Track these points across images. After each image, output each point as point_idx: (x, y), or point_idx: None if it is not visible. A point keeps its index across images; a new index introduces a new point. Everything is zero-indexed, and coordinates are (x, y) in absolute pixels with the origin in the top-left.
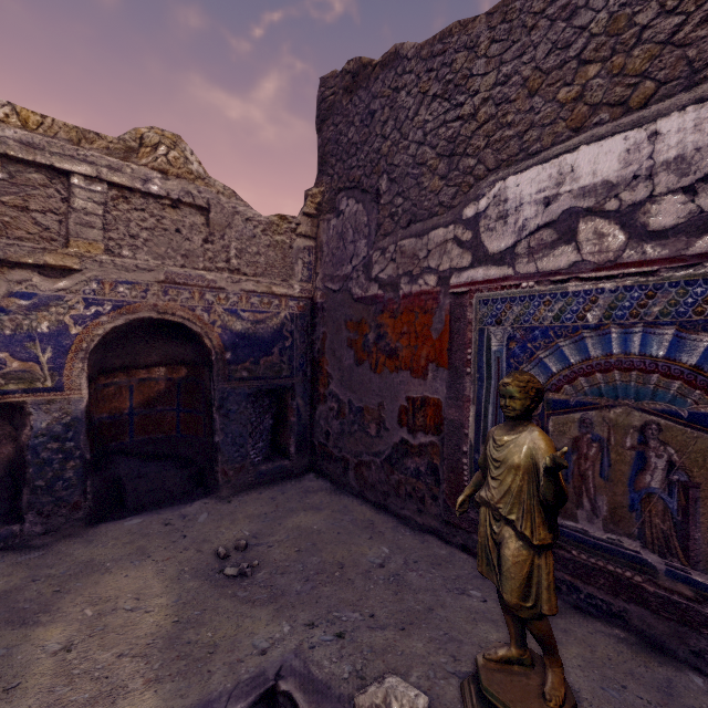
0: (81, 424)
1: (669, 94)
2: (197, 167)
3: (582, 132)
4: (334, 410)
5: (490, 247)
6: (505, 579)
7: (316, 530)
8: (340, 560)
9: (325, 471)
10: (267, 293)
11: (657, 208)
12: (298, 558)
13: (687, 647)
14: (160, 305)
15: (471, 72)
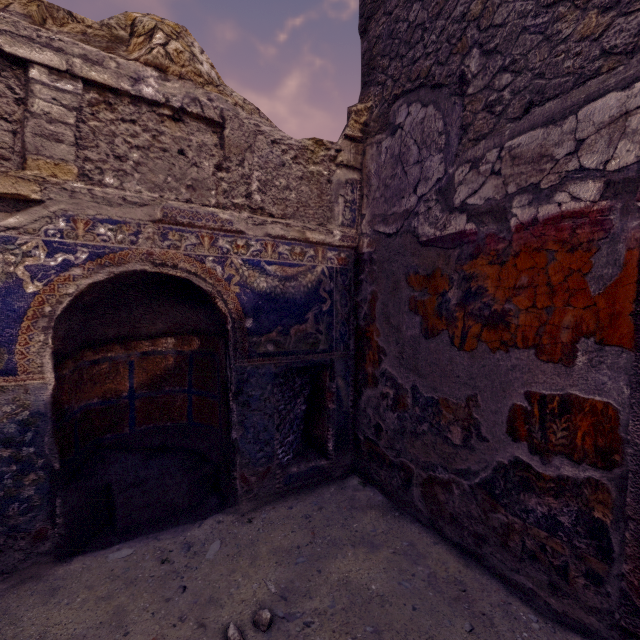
0: (45, 420)
1: None
2: (208, 69)
3: None
4: (389, 398)
5: None
6: None
7: (376, 595)
8: None
9: (374, 477)
10: (299, 240)
11: None
12: None
13: None
14: (157, 254)
15: None
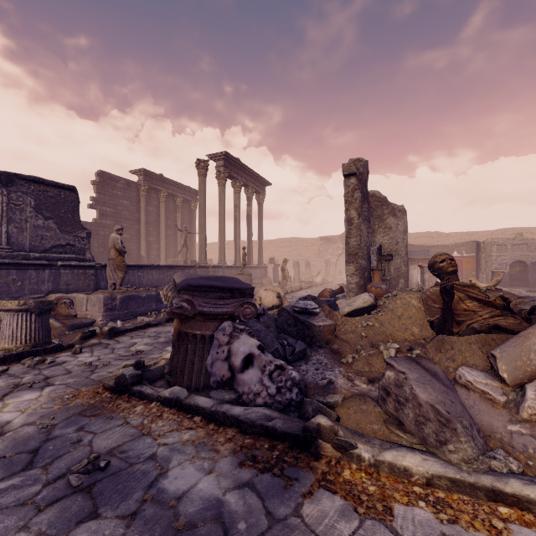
0: (508, 273)
1: None
2: (525, 237)
3: None
4: None
5: None
6: None
7: None
8: None
9: None
10: None
11: None
12: None
13: None
14: (519, 259)
15: None
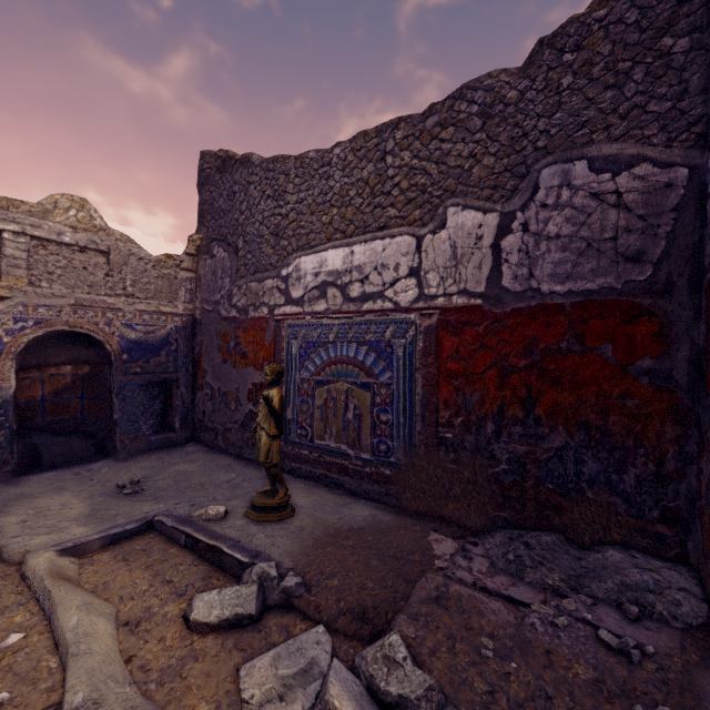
0: (10, 404)
1: (358, 234)
2: (100, 222)
3: (331, 241)
4: (209, 395)
5: (293, 295)
6: (261, 452)
7: (190, 471)
8: (202, 482)
9: (203, 440)
10: (156, 312)
11: (353, 287)
12: (175, 484)
13: (363, 490)
14: (72, 321)
15: (286, 190)
